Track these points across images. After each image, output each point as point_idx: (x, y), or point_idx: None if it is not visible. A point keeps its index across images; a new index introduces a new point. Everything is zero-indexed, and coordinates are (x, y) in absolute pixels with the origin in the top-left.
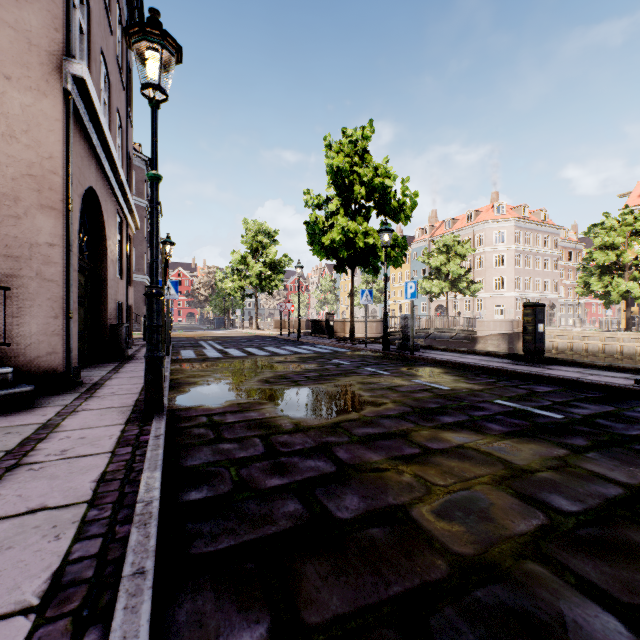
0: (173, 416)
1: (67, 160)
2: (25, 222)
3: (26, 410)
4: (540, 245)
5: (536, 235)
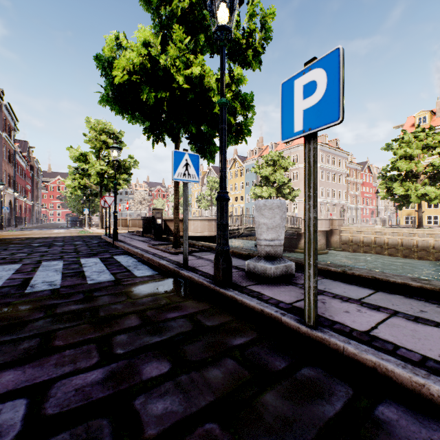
0: None
1: None
2: None
3: None
4: (336, 165)
5: (333, 157)
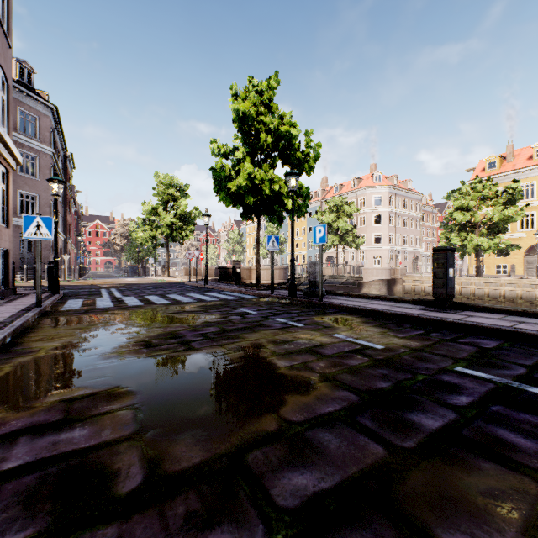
0: None
1: None
2: None
3: None
4: (407, 208)
5: (404, 200)
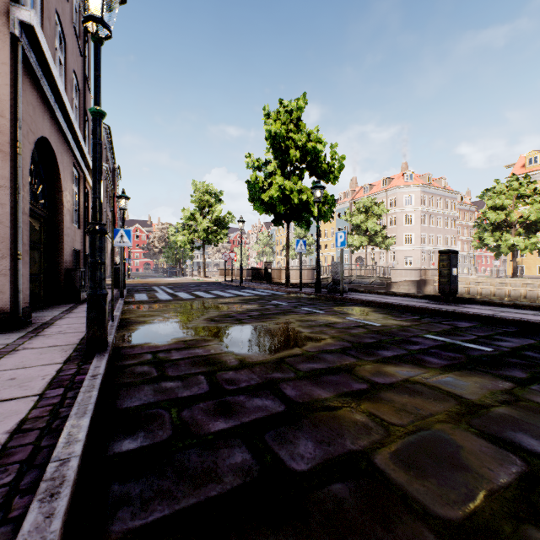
0: (118, 354)
1: (15, 104)
2: None
3: None
4: (441, 207)
5: (438, 199)
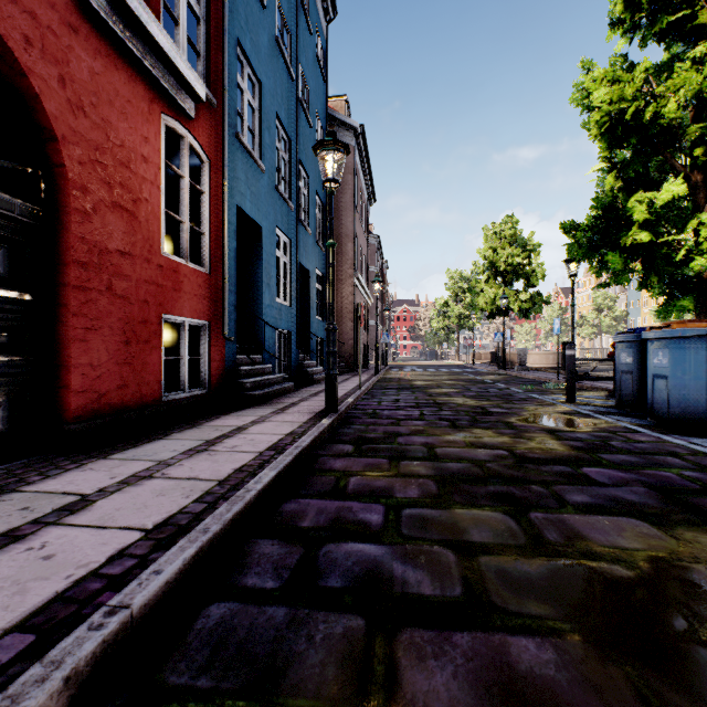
0: (381, 377)
1: (354, 303)
2: (345, 324)
3: (349, 374)
4: None
5: None
